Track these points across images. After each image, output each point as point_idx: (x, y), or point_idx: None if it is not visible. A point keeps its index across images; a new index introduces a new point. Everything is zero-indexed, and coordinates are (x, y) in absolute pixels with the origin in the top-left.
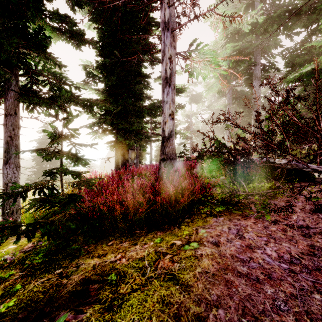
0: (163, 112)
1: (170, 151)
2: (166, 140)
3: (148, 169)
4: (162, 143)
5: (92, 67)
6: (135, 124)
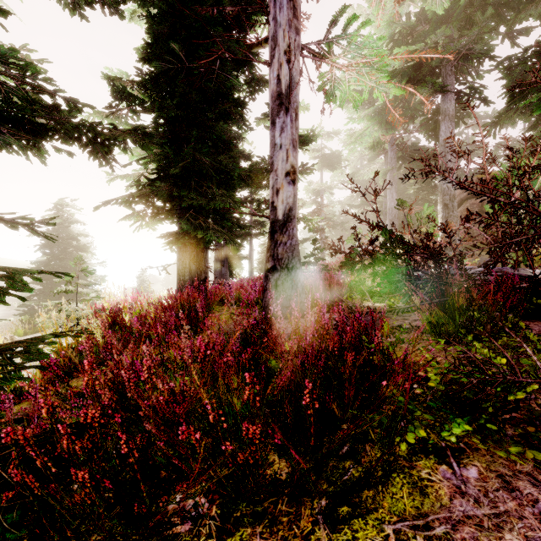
0: (273, 168)
1: (289, 252)
2: (279, 228)
3: (243, 287)
4: (270, 234)
5: (131, 83)
6: (217, 199)
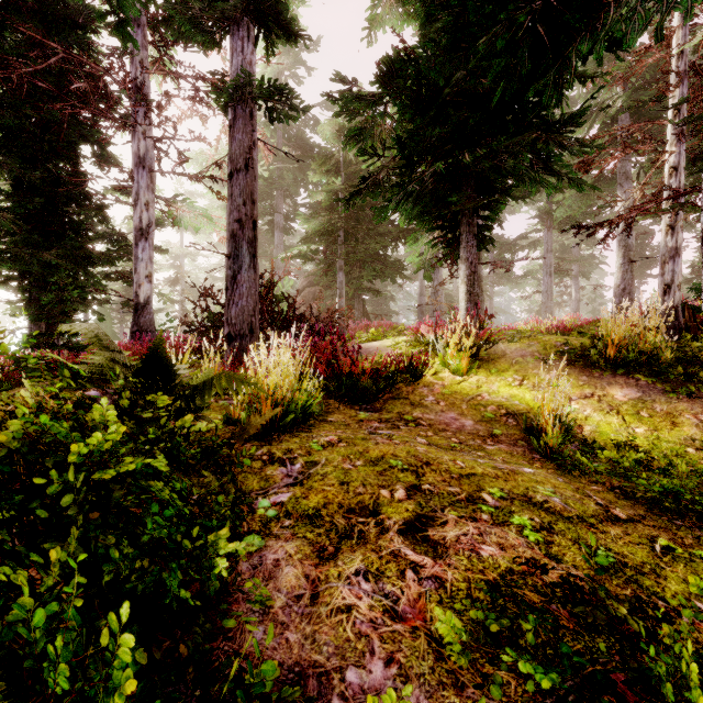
0: (137, 272)
1: (148, 322)
2: (141, 308)
3: None
4: (135, 311)
5: None
6: (79, 277)
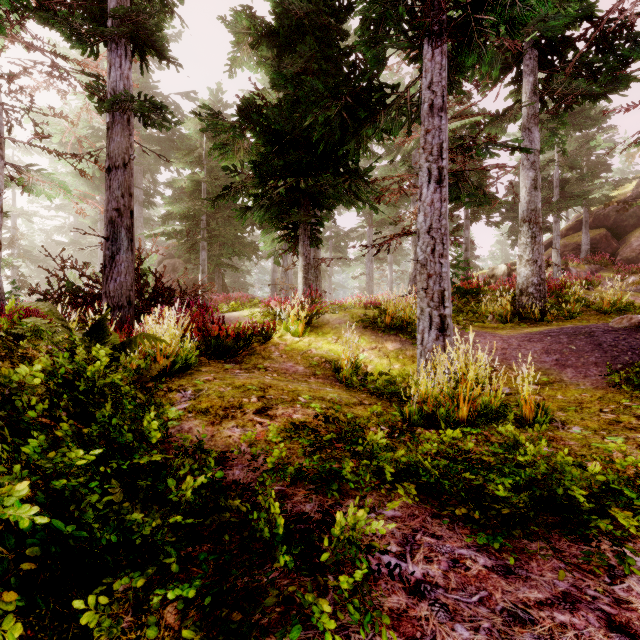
0: None
1: None
2: None
3: None
4: None
5: None
6: None
